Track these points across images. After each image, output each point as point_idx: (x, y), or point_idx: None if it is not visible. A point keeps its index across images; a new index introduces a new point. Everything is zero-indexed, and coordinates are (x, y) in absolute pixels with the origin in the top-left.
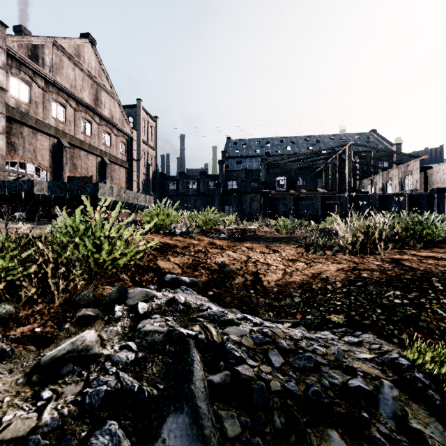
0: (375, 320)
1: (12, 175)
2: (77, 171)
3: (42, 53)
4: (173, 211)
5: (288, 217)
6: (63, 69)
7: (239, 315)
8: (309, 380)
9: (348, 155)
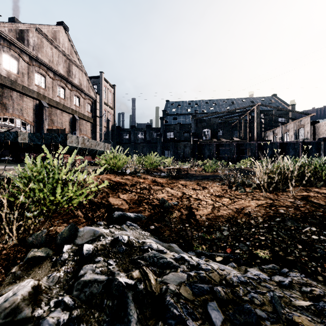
0: (298, 256)
1: (4, 128)
2: (54, 125)
3: (27, 36)
4: (124, 156)
5: (211, 159)
6: (43, 48)
7: (177, 255)
8: None
9: (256, 112)
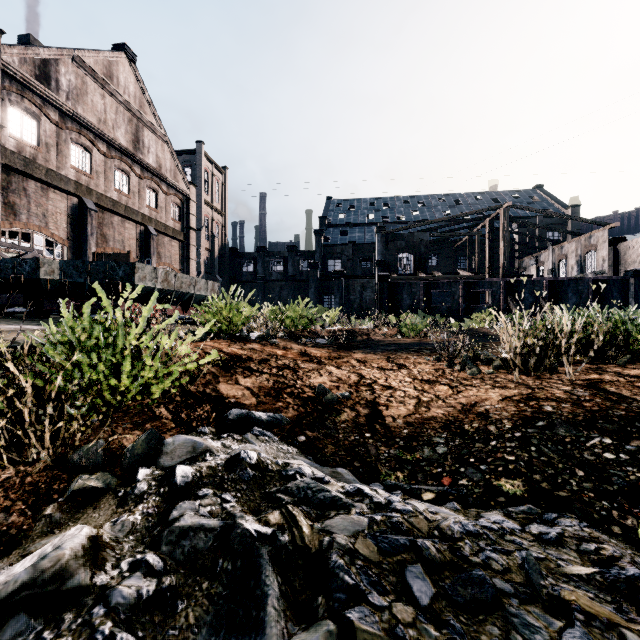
0: (577, 491)
1: (12, 251)
2: (107, 246)
3: (55, 72)
4: (246, 305)
5: (415, 313)
6: (86, 96)
7: (349, 486)
8: (485, 634)
9: (503, 221)
